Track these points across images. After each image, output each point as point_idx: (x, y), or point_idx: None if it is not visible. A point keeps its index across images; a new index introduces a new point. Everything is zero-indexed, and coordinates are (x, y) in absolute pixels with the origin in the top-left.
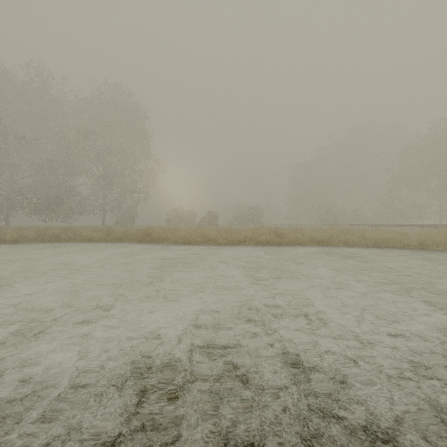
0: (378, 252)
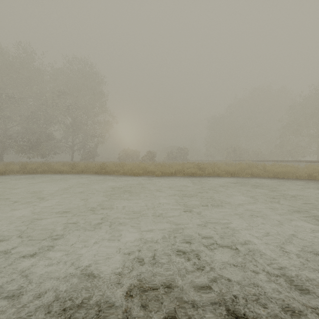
0: (277, 182)
